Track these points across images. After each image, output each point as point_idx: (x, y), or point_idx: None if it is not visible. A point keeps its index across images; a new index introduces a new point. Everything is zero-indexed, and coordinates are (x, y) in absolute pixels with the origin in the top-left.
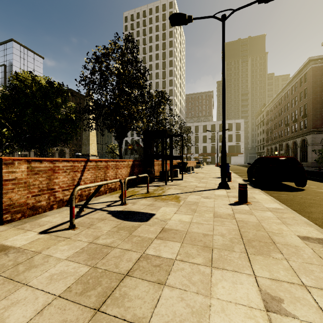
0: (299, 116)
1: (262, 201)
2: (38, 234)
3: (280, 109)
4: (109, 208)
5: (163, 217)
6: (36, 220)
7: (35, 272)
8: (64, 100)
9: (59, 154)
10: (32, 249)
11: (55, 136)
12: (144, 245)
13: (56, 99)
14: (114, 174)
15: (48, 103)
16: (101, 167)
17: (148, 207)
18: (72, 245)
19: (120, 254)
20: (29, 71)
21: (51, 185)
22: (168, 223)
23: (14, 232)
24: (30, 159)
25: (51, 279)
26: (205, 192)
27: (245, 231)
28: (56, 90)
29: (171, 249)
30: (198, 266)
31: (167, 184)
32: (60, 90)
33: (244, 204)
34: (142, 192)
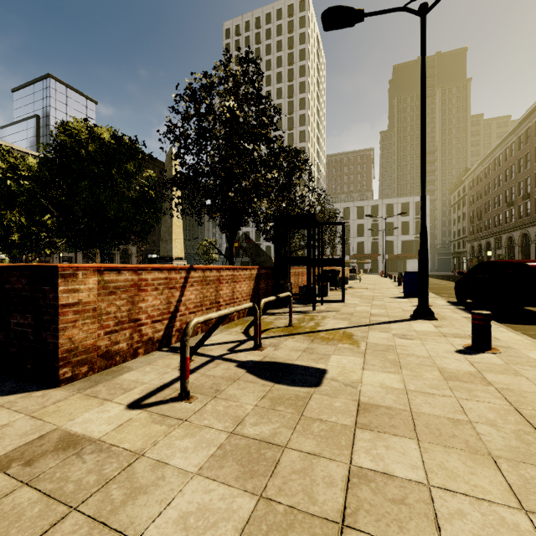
0: (533, 188)
1: (518, 346)
2: (127, 410)
3: (496, 177)
4: (236, 355)
5: (346, 378)
6: (114, 378)
7: (147, 507)
8: (138, 166)
9: (121, 256)
10: (125, 445)
11: (125, 227)
12: (342, 442)
13: (126, 165)
14: (230, 293)
15: (114, 171)
16: (210, 280)
17: (305, 355)
18: (198, 437)
19: (304, 464)
20: (83, 120)
21: (134, 314)
22: (363, 392)
23: (82, 404)
24: (101, 267)
25: (185, 529)
26: (393, 325)
27: (533, 416)
28: (126, 149)
29: (405, 456)
30: (492, 507)
31: (316, 309)
32: (133, 150)
33: (486, 351)
34: (280, 324)
